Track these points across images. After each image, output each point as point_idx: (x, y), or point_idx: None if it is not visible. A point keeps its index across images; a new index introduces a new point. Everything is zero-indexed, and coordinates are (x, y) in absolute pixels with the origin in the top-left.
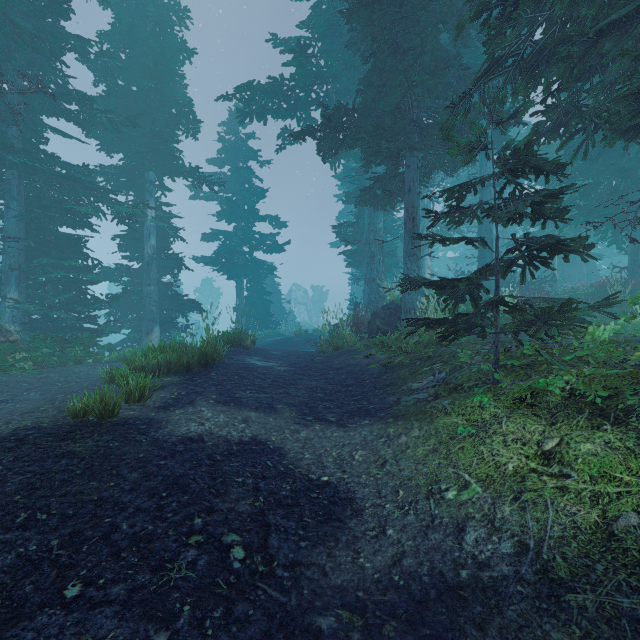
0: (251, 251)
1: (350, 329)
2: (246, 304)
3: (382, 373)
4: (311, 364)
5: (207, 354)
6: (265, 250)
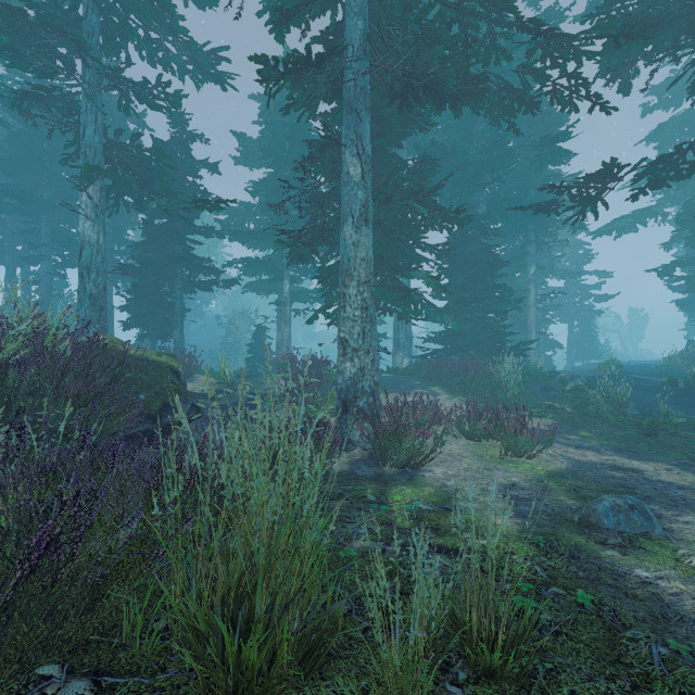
0: (580, 300)
1: (679, 360)
2: (575, 340)
3: (691, 374)
4: (657, 373)
5: (619, 366)
6: (596, 300)
